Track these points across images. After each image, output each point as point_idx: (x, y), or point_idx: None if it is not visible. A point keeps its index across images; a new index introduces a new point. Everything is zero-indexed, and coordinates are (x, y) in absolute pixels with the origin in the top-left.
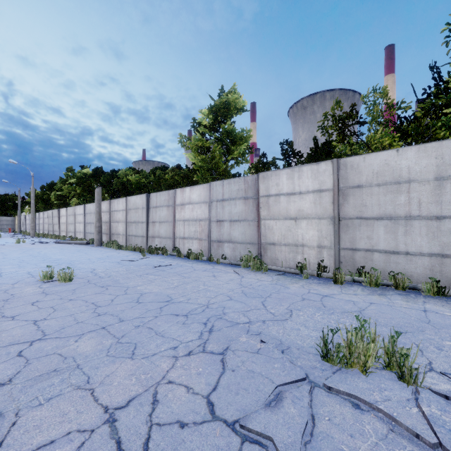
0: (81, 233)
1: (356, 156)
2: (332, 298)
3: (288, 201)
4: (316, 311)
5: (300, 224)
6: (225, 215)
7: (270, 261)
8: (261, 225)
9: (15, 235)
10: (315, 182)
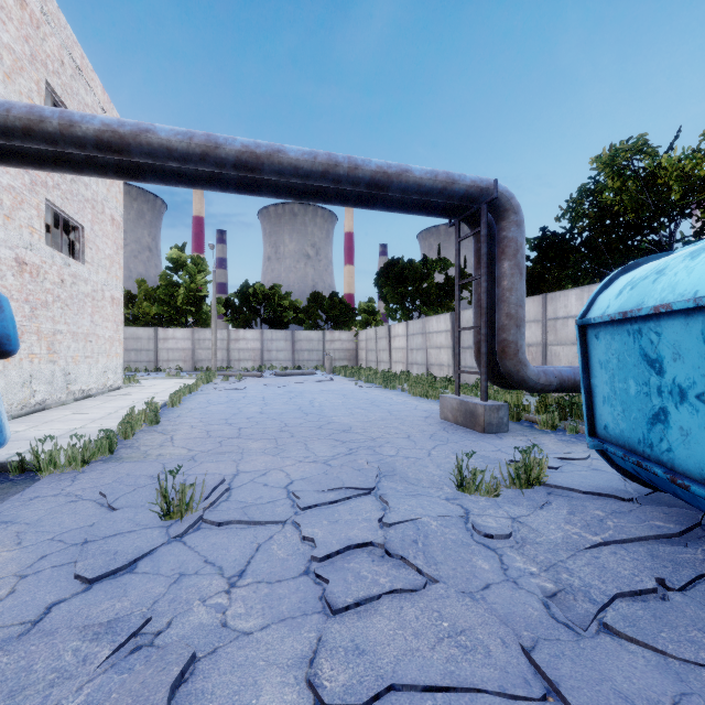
0: None
1: (125, 328)
2: None
3: None
4: None
5: None
6: None
7: None
8: None
9: None
10: None
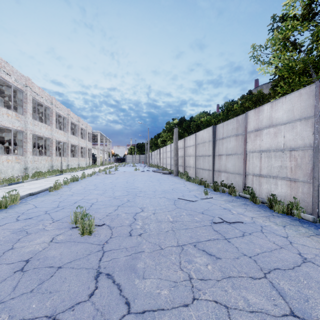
0: (169, 165)
1: None
2: None
3: None
4: None
5: None
6: None
7: None
8: None
9: (142, 165)
10: None
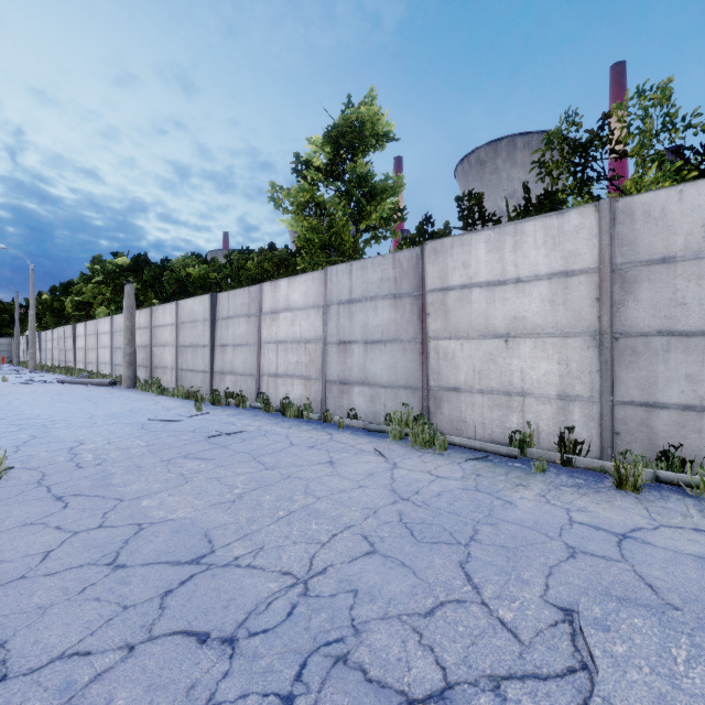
0: (106, 365)
1: (660, 191)
2: (648, 547)
3: (490, 298)
4: (664, 632)
5: (517, 348)
6: (354, 332)
7: (450, 424)
8: (428, 351)
9: (7, 369)
10: (554, 254)
